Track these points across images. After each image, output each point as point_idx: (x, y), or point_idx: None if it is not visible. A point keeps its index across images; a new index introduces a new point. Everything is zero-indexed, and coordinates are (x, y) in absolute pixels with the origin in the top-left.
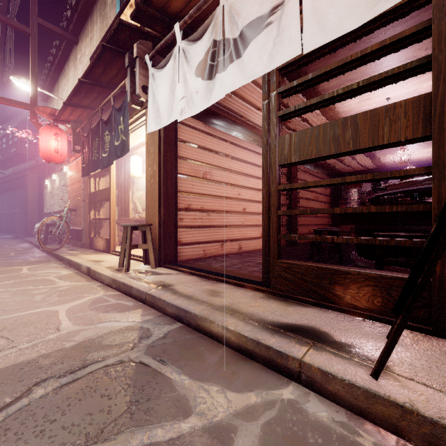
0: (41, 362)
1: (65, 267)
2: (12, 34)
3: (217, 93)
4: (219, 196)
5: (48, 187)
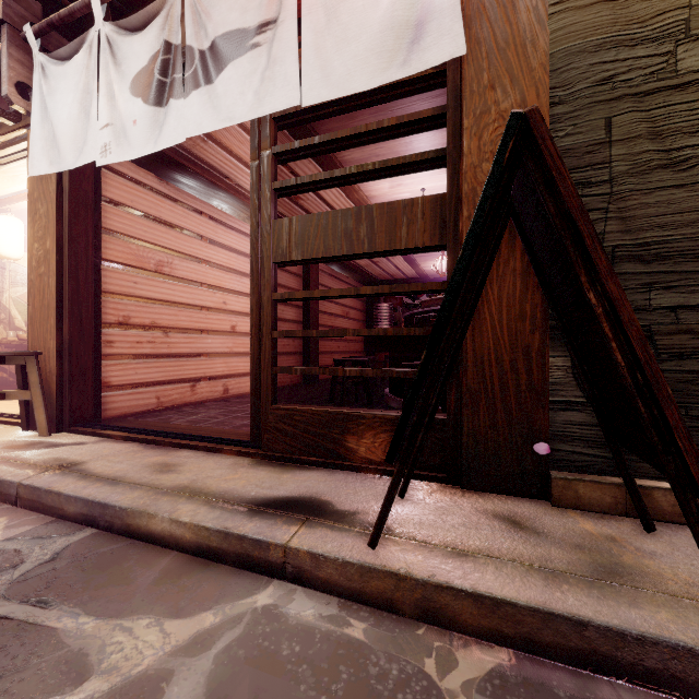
0: None
1: None
2: None
3: (172, 133)
4: (188, 305)
5: None
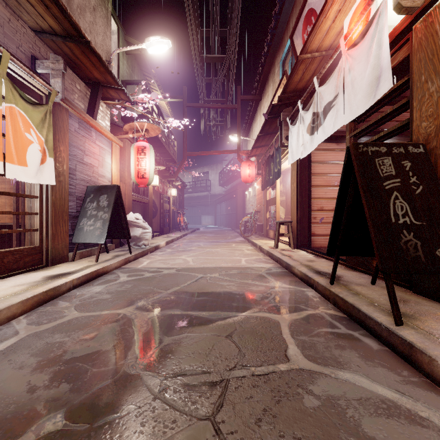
0: (233, 268)
1: (250, 245)
2: (229, 111)
3: (314, 144)
4: None
5: (247, 196)
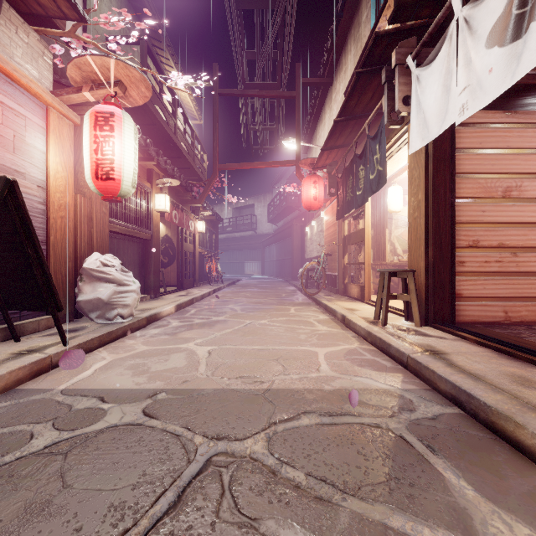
0: (306, 395)
1: (322, 311)
2: (283, 104)
3: (533, 55)
4: None
5: (308, 233)
